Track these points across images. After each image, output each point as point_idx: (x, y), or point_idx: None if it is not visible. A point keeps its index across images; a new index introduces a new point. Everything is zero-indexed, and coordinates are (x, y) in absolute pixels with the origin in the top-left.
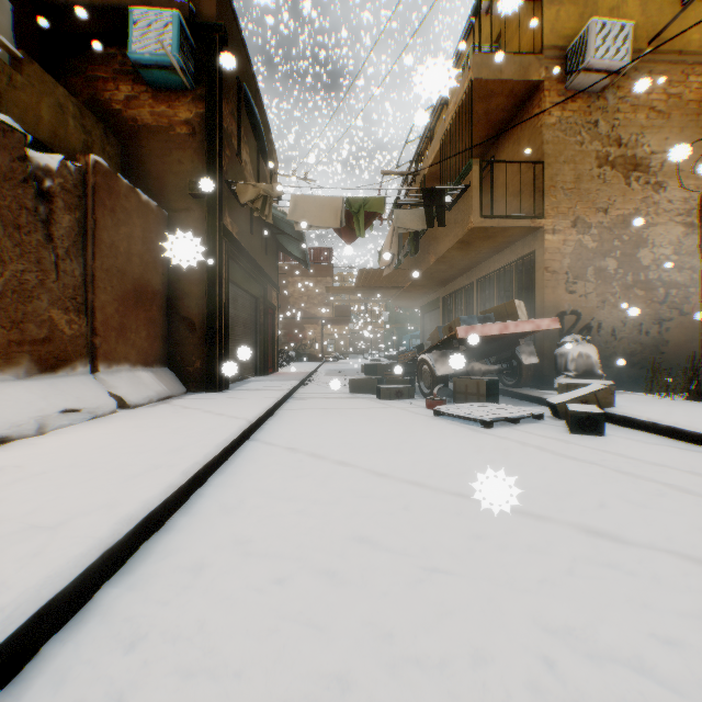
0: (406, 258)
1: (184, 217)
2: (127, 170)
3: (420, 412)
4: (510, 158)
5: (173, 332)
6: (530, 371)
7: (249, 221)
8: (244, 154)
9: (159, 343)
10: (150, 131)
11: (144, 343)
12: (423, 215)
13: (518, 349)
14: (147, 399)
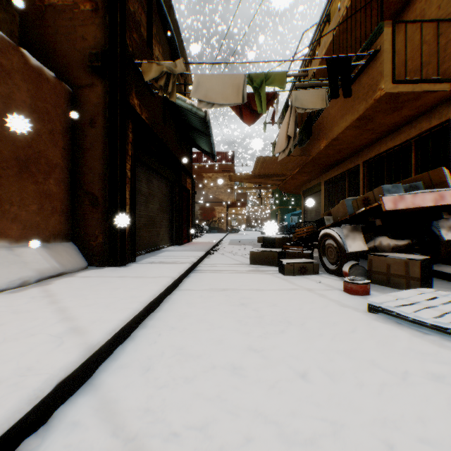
0: (293, 150)
1: (88, 93)
2: (36, 50)
3: (343, 302)
4: (408, 36)
5: (78, 207)
6: (447, 247)
7: (162, 112)
8: (156, 51)
9: (59, 218)
10: (57, 10)
11: (34, 217)
12: (322, 95)
13: (431, 223)
14: (17, 282)
